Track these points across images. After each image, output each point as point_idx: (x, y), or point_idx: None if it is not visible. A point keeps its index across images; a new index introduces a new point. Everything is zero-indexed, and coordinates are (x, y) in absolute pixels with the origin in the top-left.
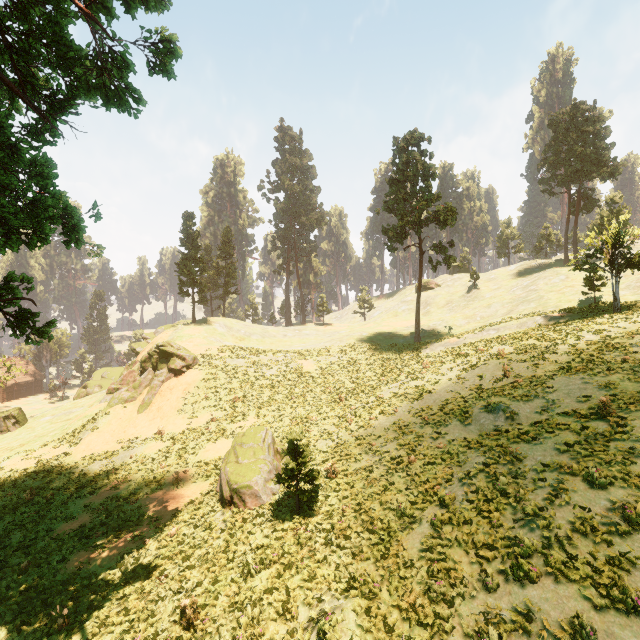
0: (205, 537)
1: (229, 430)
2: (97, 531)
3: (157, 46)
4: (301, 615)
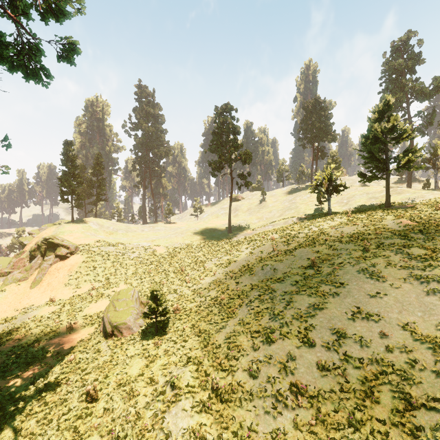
0: (96, 356)
1: (106, 294)
2: (10, 367)
3: (64, 45)
4: (161, 381)
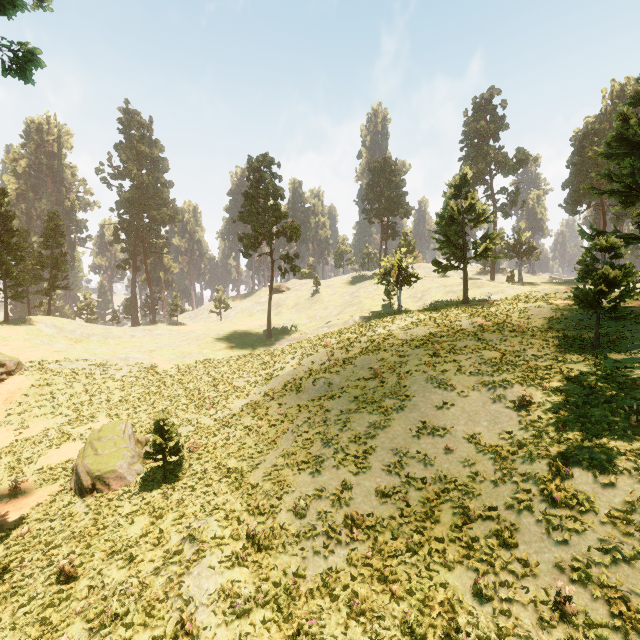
0: (67, 523)
1: (76, 434)
2: None
3: (15, 52)
4: (174, 540)
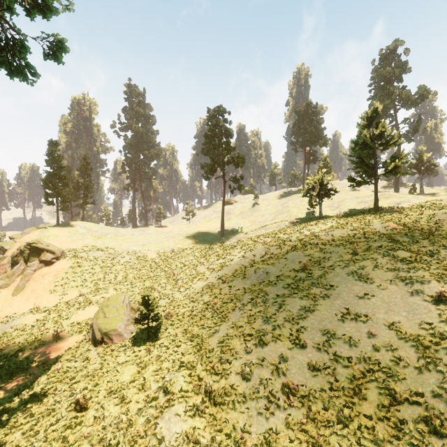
0: (85, 365)
1: (94, 300)
2: None
3: (51, 43)
4: (153, 387)
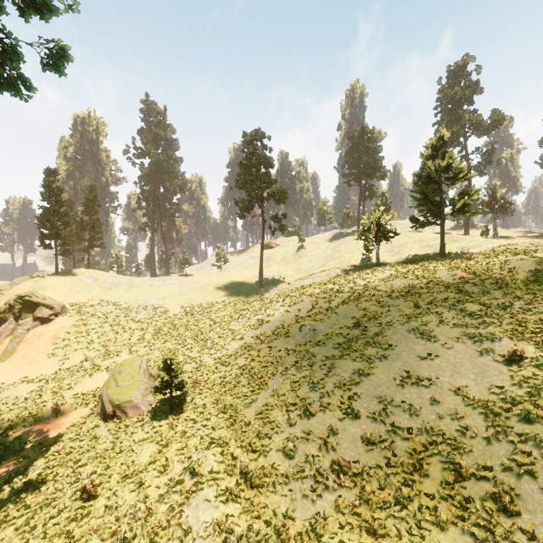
0: (92, 444)
1: (104, 366)
2: None
3: (51, 50)
4: (177, 469)
